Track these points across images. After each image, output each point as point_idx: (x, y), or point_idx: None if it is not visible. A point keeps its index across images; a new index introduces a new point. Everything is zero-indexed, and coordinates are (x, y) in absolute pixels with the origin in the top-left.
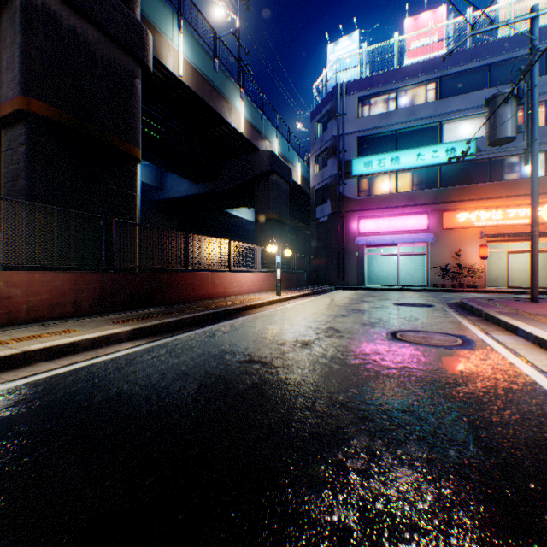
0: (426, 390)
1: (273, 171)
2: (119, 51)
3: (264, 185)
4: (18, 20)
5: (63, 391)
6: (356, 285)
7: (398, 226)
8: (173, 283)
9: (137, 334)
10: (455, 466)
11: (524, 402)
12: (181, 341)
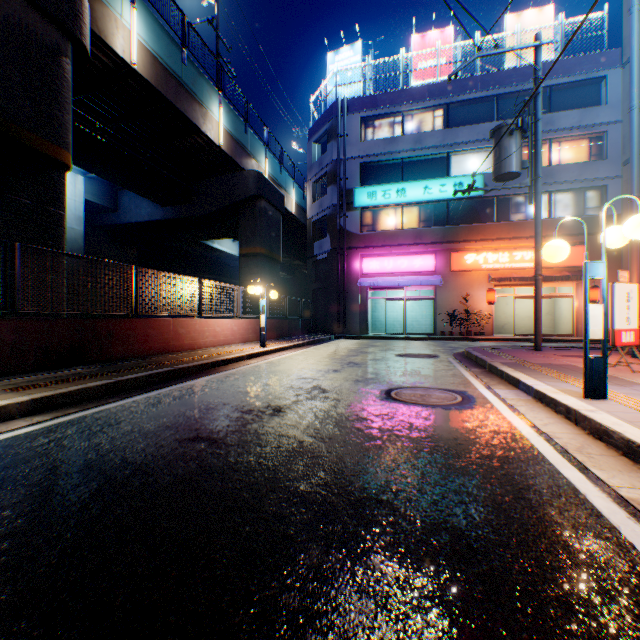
0: (413, 466)
1: (260, 196)
2: (35, 14)
3: (250, 212)
4: None
5: None
6: (359, 334)
7: (405, 267)
8: (115, 333)
9: (40, 406)
10: (430, 585)
11: (520, 476)
12: (107, 413)
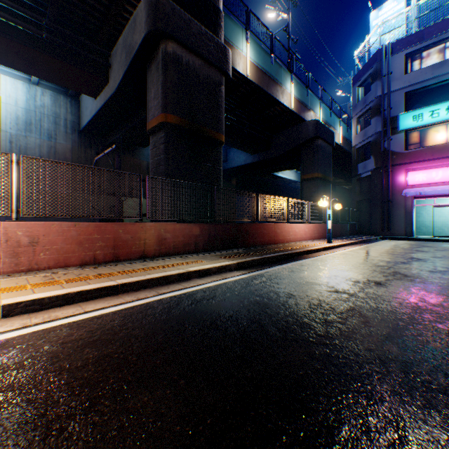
0: None
1: (317, 137)
2: (211, 69)
3: (309, 149)
4: (160, 66)
5: (222, 296)
6: (403, 236)
7: None
8: (248, 231)
9: (239, 266)
10: None
11: None
12: (271, 273)
